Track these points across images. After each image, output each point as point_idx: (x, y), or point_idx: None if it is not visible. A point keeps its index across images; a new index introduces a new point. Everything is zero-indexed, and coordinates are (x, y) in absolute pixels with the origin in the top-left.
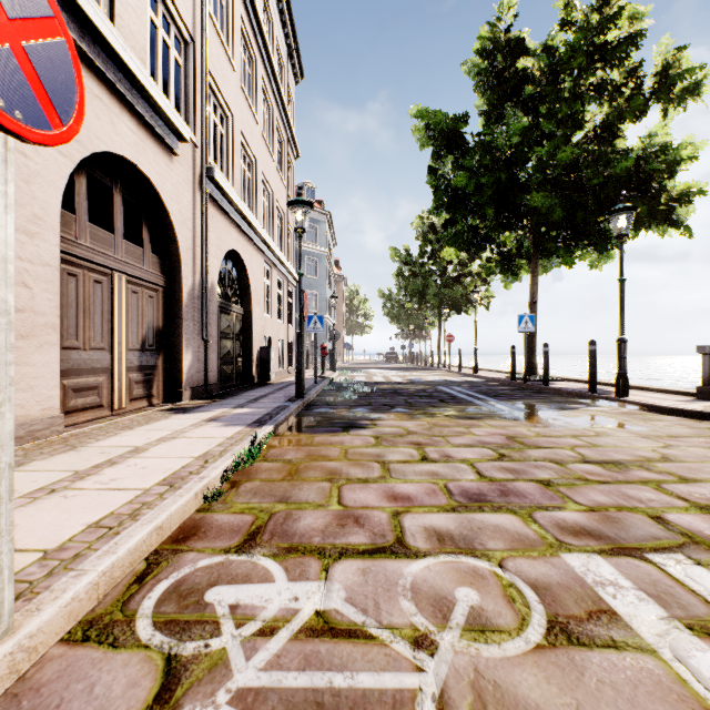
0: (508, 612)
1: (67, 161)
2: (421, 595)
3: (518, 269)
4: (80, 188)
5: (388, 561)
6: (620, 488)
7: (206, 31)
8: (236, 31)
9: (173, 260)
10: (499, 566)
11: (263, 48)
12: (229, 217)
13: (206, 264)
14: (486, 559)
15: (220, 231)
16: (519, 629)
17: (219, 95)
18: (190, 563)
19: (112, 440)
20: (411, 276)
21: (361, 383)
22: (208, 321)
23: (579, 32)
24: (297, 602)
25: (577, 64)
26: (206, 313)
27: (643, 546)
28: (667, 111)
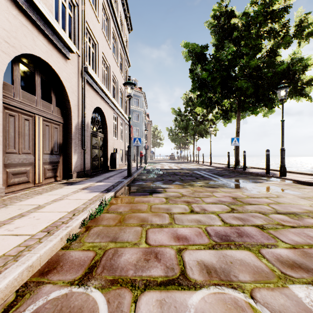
0: None
1: (6, 56)
2: None
3: (230, 117)
4: (16, 71)
5: (177, 293)
6: (304, 231)
7: (84, 1)
8: (100, 4)
9: (67, 110)
10: (251, 297)
11: (113, 14)
12: (96, 91)
13: (84, 113)
14: (241, 291)
15: (91, 97)
16: None
17: (91, 33)
18: (44, 295)
19: (28, 201)
20: (181, 121)
21: (158, 169)
22: (85, 140)
23: (260, 5)
24: None
25: (259, 21)
26: (84, 136)
27: None
28: (300, 43)
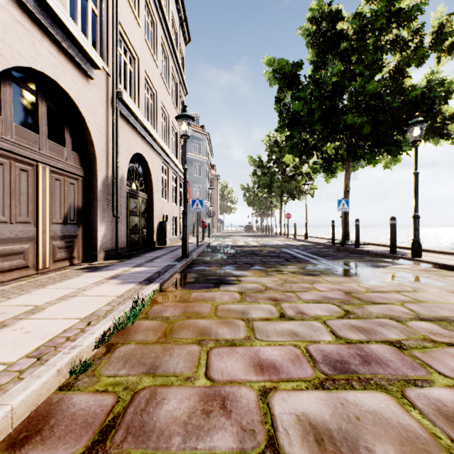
0: None
1: None
2: None
3: (335, 168)
4: (6, 95)
5: None
6: None
7: None
8: None
9: (90, 157)
10: None
11: (161, 15)
12: (135, 130)
13: (117, 161)
14: None
15: (128, 138)
16: None
17: (127, 42)
18: None
19: (20, 299)
20: (262, 175)
21: (229, 246)
22: (118, 202)
23: (381, 2)
24: None
25: (379, 25)
26: (117, 197)
27: None
28: (440, 58)
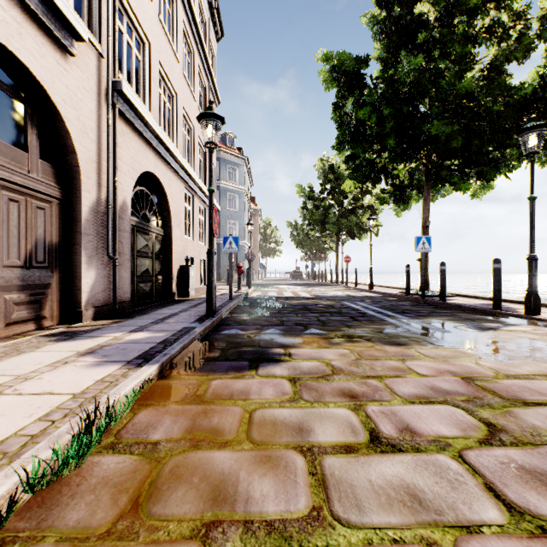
0: None
1: None
2: None
3: (409, 198)
4: None
5: None
6: None
7: None
8: None
9: (72, 170)
10: None
11: None
12: (144, 140)
13: (115, 180)
14: None
15: (133, 150)
16: None
17: (133, 18)
18: None
19: None
20: (314, 208)
21: (272, 298)
22: (116, 238)
23: None
24: None
25: (473, 4)
26: (115, 230)
27: None
28: None
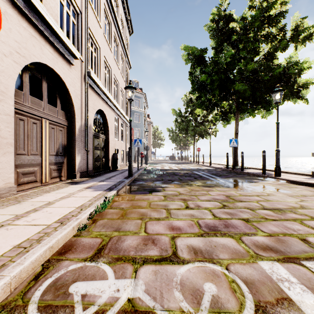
0: (233, 299)
1: (18, 65)
2: (185, 287)
3: (229, 118)
4: (25, 79)
5: (168, 266)
6: (283, 223)
7: (87, 9)
8: (102, 10)
9: (71, 113)
10: (226, 269)
11: (114, 18)
12: (98, 94)
13: (87, 115)
14: (219, 265)
15: (94, 100)
16: (239, 311)
17: (93, 39)
18: (65, 267)
19: (38, 198)
20: (181, 122)
21: (158, 169)
22: (88, 141)
23: (257, 10)
24: (118, 293)
25: (256, 25)
26: (87, 138)
27: (300, 256)
28: (297, 47)
